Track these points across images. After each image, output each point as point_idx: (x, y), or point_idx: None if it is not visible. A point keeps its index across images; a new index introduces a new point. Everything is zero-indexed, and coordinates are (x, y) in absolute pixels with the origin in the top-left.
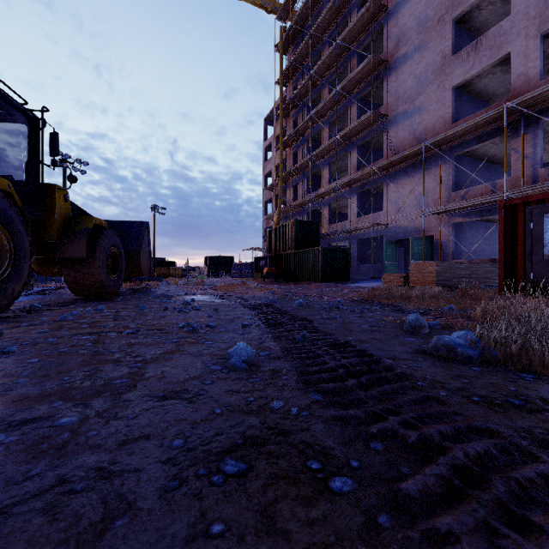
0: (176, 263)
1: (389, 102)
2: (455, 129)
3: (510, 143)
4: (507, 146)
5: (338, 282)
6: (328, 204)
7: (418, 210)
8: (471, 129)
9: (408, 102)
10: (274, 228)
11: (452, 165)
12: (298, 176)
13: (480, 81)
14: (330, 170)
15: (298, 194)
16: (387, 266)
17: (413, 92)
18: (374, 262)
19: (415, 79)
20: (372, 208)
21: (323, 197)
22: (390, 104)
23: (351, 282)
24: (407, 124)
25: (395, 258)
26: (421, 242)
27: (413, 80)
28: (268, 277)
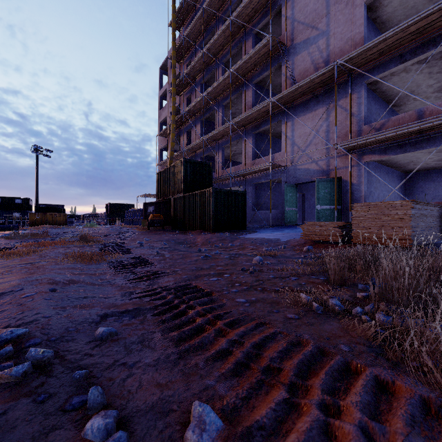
0: (62, 209)
1: (288, 31)
2: (379, 37)
3: (423, 74)
4: (417, 78)
5: (233, 231)
6: (221, 148)
7: (321, 149)
8: (395, 41)
9: (310, 27)
10: (162, 170)
11: (364, 93)
12: (191, 121)
13: (391, 3)
14: (224, 112)
15: (191, 139)
16: (287, 212)
17: (316, 15)
18: (268, 209)
19: (318, 0)
20: (267, 153)
21: (217, 141)
22: (289, 33)
23: (248, 231)
24: (309, 53)
25: (295, 204)
26: (328, 184)
27: (316, 1)
28: (153, 225)
